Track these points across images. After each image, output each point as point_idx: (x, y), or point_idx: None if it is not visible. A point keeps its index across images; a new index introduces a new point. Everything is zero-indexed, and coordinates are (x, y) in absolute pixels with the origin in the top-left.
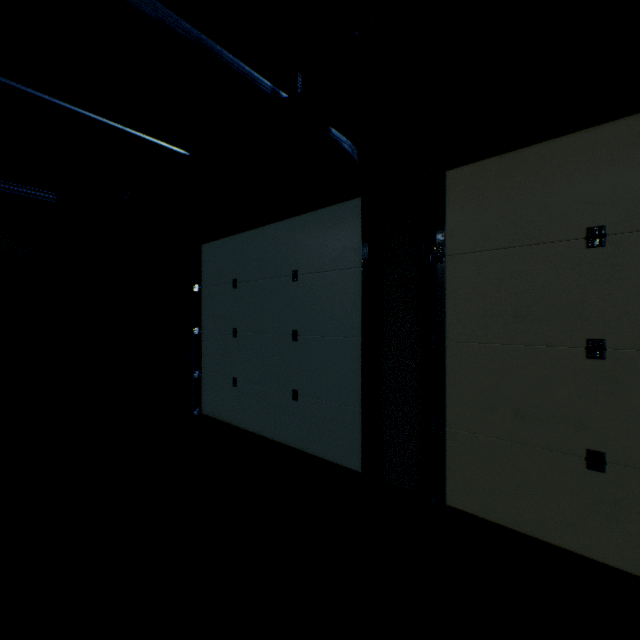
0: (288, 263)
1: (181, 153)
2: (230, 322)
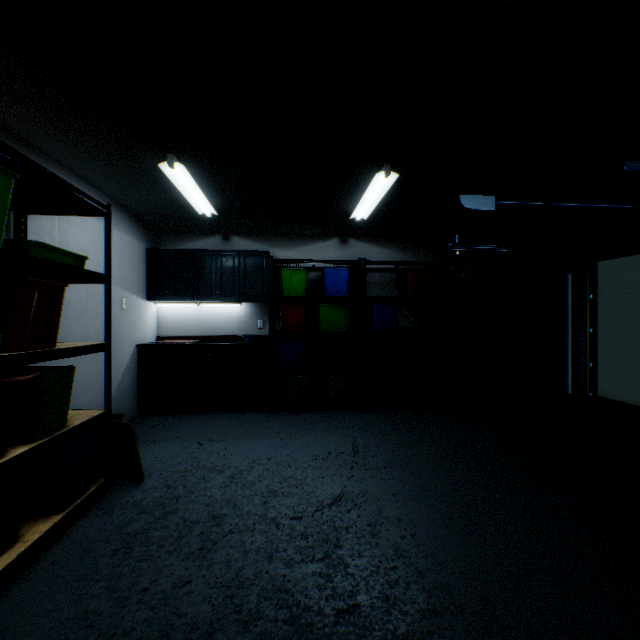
0: None
1: (629, 208)
2: (639, 324)
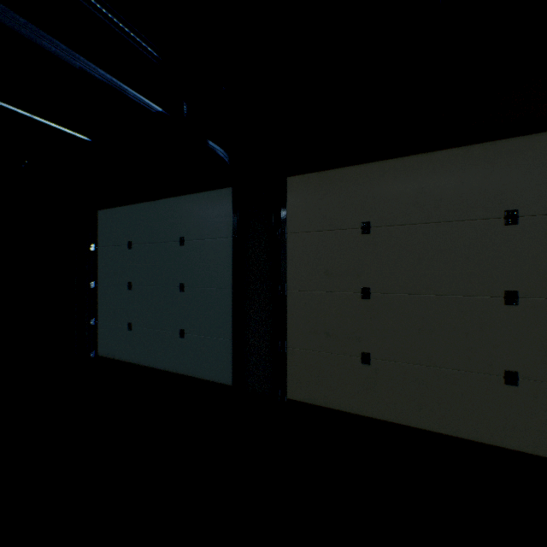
0: (176, 231)
1: (84, 139)
2: (125, 277)
